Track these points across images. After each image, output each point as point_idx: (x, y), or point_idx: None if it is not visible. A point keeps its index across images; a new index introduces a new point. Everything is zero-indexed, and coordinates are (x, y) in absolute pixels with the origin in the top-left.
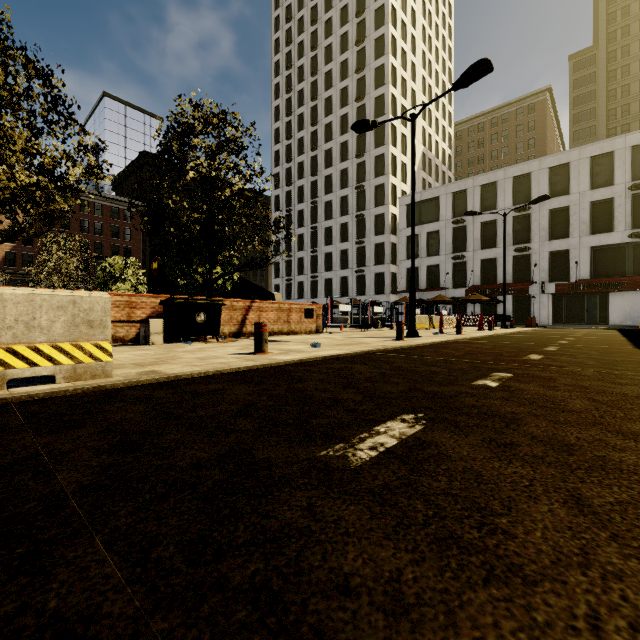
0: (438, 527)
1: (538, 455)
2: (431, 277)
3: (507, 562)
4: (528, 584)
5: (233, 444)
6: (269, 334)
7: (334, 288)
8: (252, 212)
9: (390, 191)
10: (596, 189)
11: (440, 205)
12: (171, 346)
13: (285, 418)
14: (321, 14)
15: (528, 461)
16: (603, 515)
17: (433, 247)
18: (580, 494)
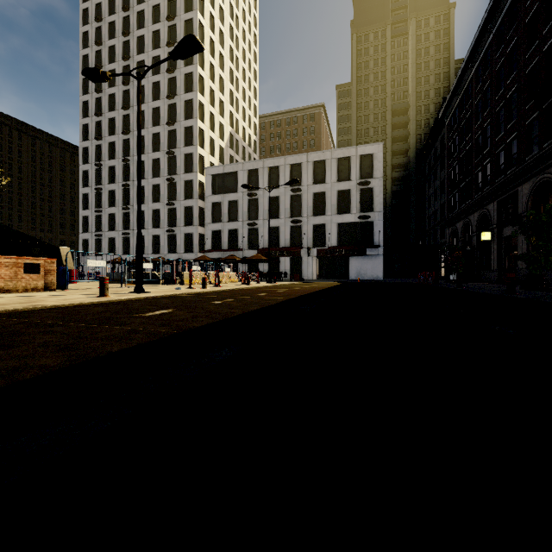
0: None
1: None
2: (232, 239)
3: None
4: None
5: None
6: None
7: (146, 245)
8: None
9: (198, 161)
10: (341, 182)
11: (239, 179)
12: None
13: None
14: None
15: None
16: None
17: (233, 214)
18: None
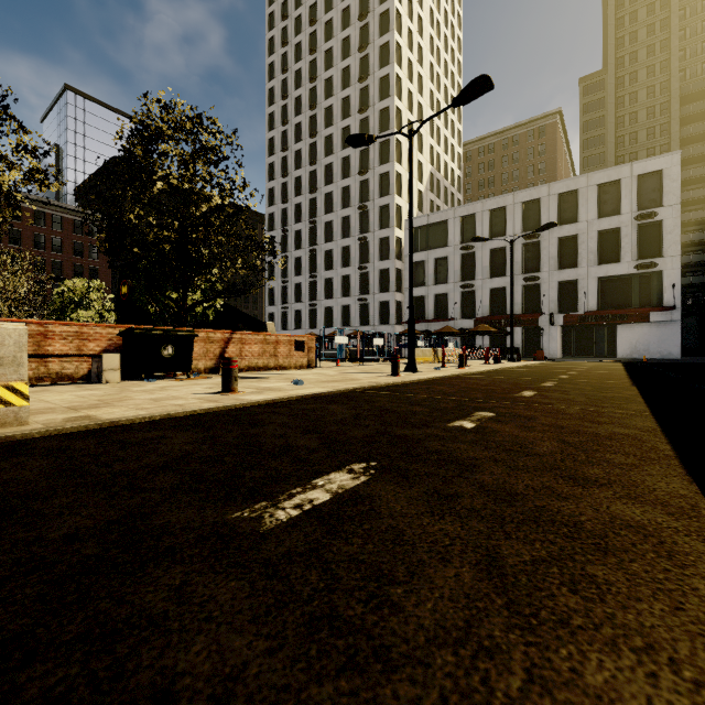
0: (321, 603)
1: (476, 508)
2: (439, 307)
3: (377, 644)
4: (387, 671)
5: (133, 507)
6: (253, 369)
7: (335, 317)
8: (233, 231)
9: (395, 213)
10: (604, 218)
11: (448, 229)
12: (129, 385)
13: (216, 472)
14: (321, 14)
15: (462, 515)
16: (510, 577)
17: (441, 274)
18: (498, 553)
